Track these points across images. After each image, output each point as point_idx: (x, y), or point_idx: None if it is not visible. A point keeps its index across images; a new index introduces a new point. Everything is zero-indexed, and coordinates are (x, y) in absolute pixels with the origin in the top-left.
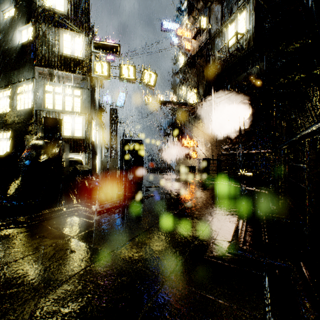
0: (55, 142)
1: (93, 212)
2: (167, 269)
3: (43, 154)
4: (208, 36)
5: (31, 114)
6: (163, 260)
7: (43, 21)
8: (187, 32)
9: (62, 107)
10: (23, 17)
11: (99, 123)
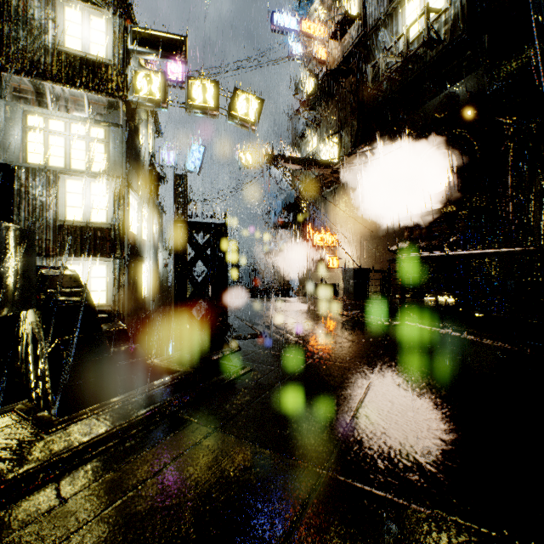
0: None
1: None
2: None
3: None
4: (362, 31)
5: None
6: None
7: None
8: (321, 28)
9: (65, 161)
10: None
11: (149, 201)
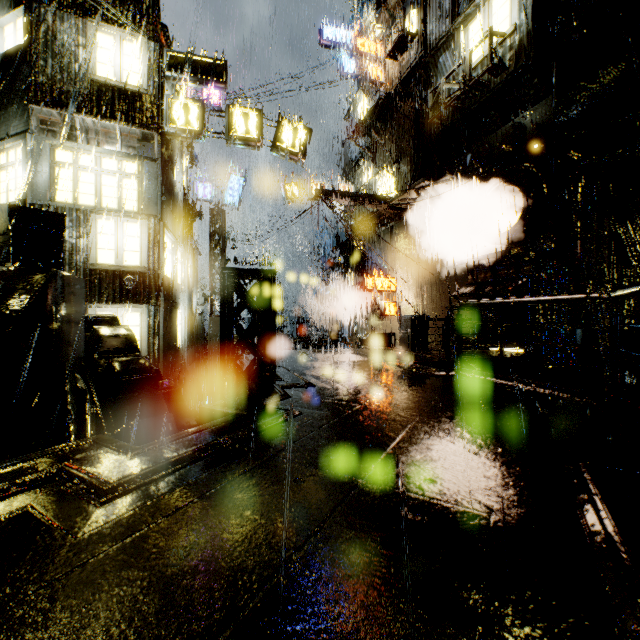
0: (31, 271)
1: (96, 487)
2: None
3: None
4: (421, 50)
5: None
6: None
7: None
8: (376, 45)
9: (95, 199)
10: None
11: (184, 240)
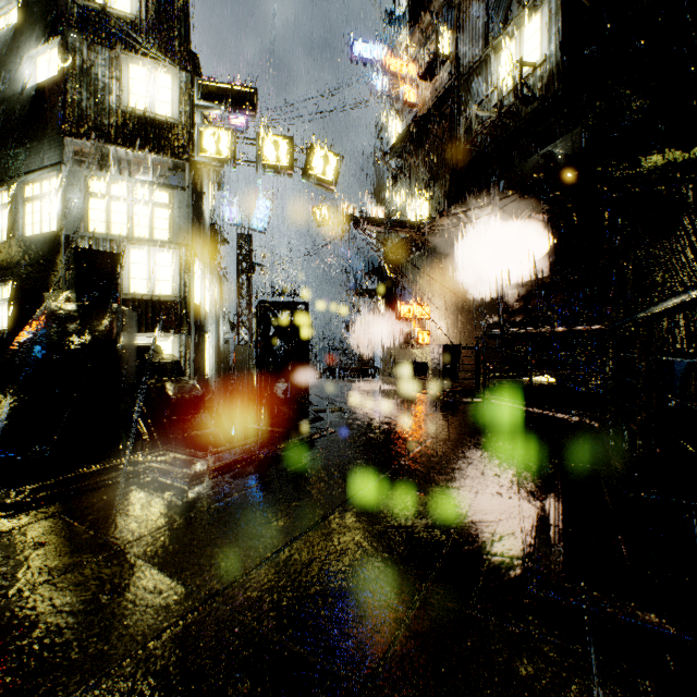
0: (100, 307)
1: (183, 476)
2: (367, 655)
3: (69, 335)
4: (455, 73)
5: (57, 246)
6: (356, 623)
7: (83, 34)
8: (409, 65)
9: (128, 229)
10: (38, 27)
11: (212, 267)
